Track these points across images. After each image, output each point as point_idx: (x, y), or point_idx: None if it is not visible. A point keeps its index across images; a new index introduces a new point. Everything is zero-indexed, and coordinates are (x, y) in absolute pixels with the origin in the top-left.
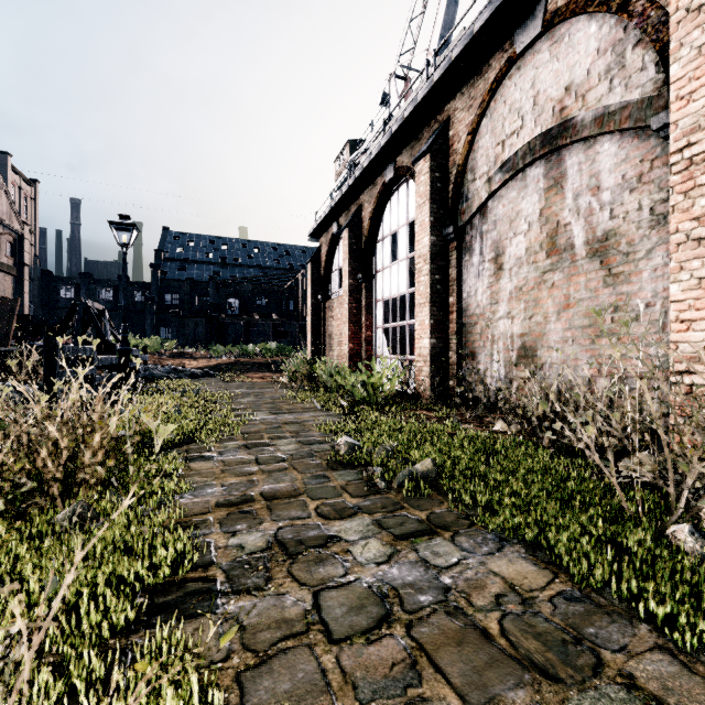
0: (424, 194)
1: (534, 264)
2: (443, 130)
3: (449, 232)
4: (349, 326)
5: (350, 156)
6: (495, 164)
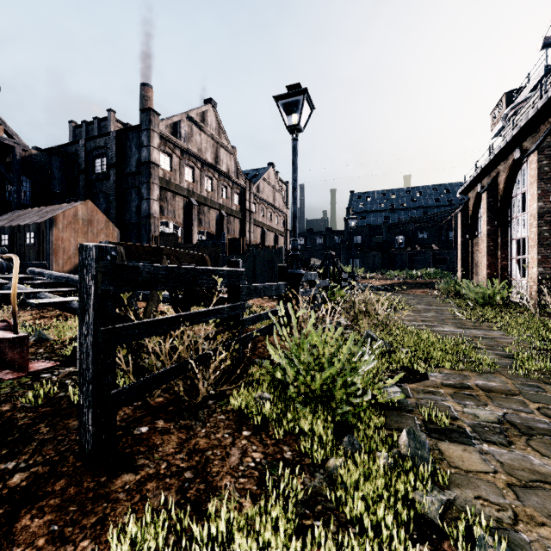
0: (533, 176)
1: None
2: (549, 132)
3: None
4: (487, 258)
5: (504, 111)
6: None
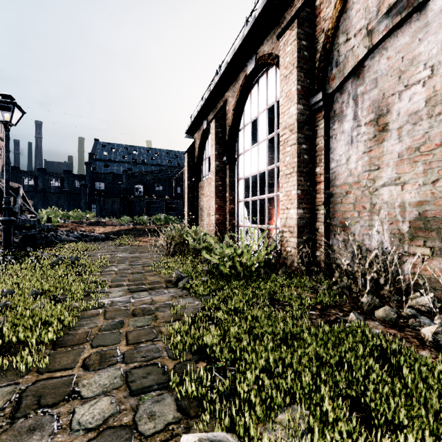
0: (290, 63)
1: None
2: None
3: (318, 100)
4: (216, 200)
5: None
6: (378, 13)
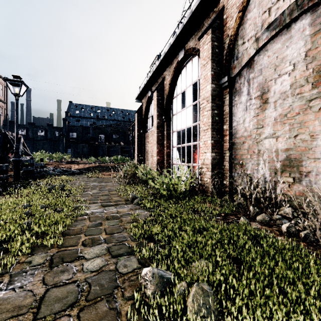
0: (207, 57)
1: (300, 95)
2: (220, 14)
3: (225, 81)
4: (157, 146)
5: None
6: (262, 27)
